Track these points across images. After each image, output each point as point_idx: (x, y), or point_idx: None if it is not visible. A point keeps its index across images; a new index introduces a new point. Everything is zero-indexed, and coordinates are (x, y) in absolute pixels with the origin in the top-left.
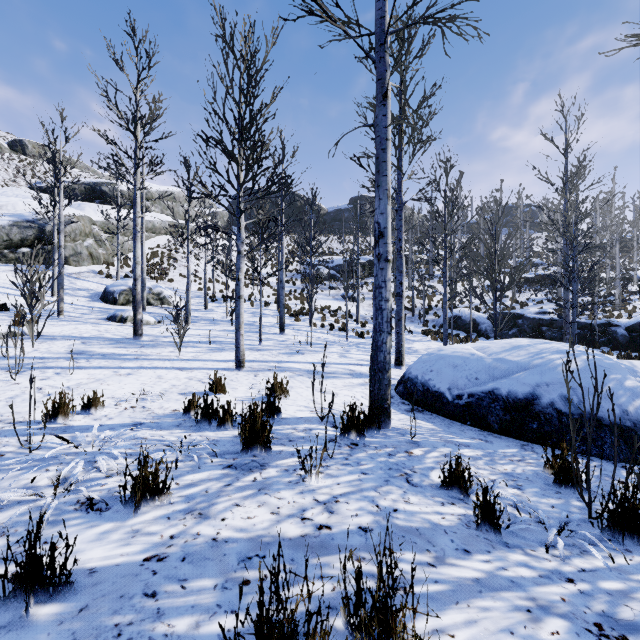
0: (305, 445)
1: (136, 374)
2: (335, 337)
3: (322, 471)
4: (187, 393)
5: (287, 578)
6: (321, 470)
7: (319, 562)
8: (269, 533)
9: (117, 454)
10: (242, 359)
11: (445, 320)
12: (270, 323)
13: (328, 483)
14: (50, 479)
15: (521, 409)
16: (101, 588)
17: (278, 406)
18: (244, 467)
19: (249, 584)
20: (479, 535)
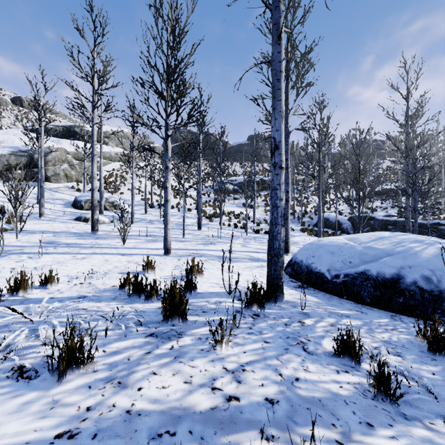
0: (216, 316)
1: (89, 258)
2: (238, 233)
3: (230, 339)
4: (125, 272)
5: None
6: (229, 339)
7: (229, 441)
8: (181, 405)
9: (56, 324)
10: (169, 247)
11: (319, 220)
12: (191, 223)
13: (235, 351)
14: None
15: (389, 286)
16: None
17: (194, 283)
18: (164, 335)
19: None
20: (377, 405)
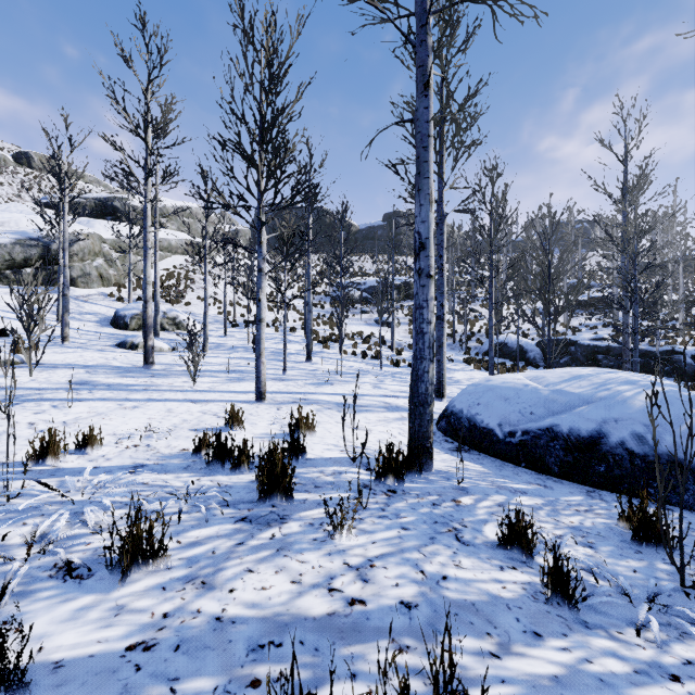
0: (334, 492)
1: (143, 407)
2: (368, 366)
3: (354, 525)
4: (199, 429)
5: (309, 677)
6: (353, 524)
7: (351, 653)
8: (288, 610)
9: (109, 504)
10: (263, 390)
11: (491, 347)
12: (296, 350)
13: (361, 541)
14: (23, 537)
15: (585, 449)
16: (66, 691)
17: (303, 445)
18: (261, 520)
19: (259, 686)
20: (550, 611)
